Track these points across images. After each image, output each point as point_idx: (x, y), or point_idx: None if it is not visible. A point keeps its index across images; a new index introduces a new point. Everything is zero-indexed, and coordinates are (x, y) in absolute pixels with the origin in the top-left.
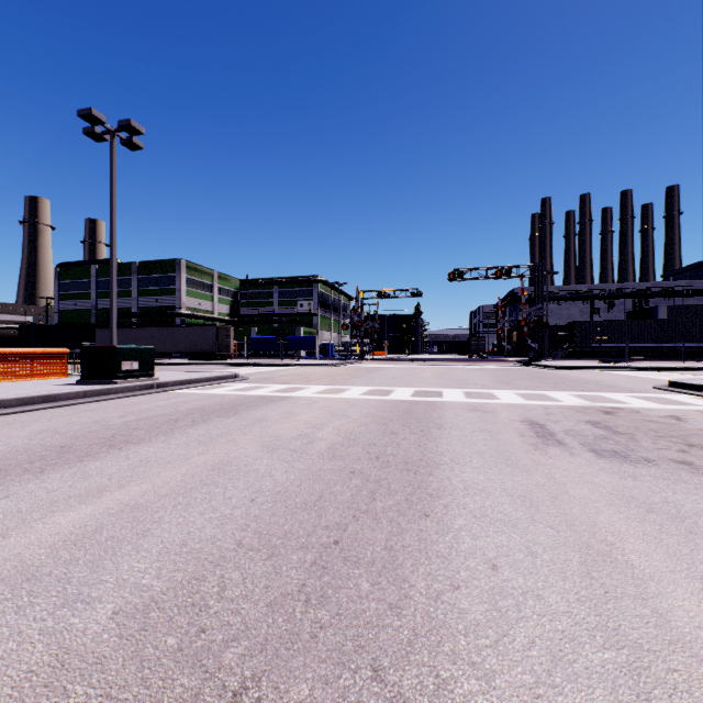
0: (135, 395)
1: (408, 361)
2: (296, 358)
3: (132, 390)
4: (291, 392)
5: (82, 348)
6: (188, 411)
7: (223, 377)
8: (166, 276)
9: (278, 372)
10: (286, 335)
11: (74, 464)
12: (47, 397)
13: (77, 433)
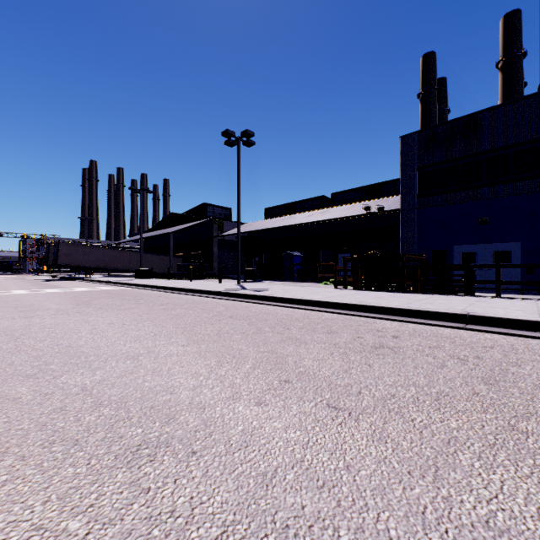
0: None
1: None
2: None
3: None
4: None
5: None
6: None
7: None
8: None
9: None
10: None
11: None
12: None
13: None
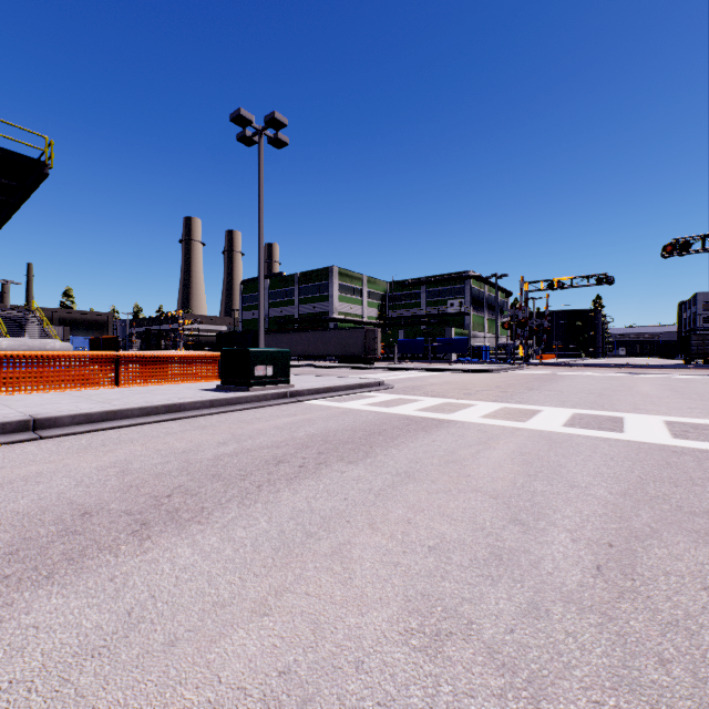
0: (264, 406)
1: (594, 367)
2: (446, 362)
3: (262, 399)
4: (449, 412)
5: (221, 351)
6: (305, 440)
7: (364, 384)
8: (321, 284)
9: (428, 379)
10: (434, 337)
11: (22, 590)
12: (172, 406)
13: (140, 475)
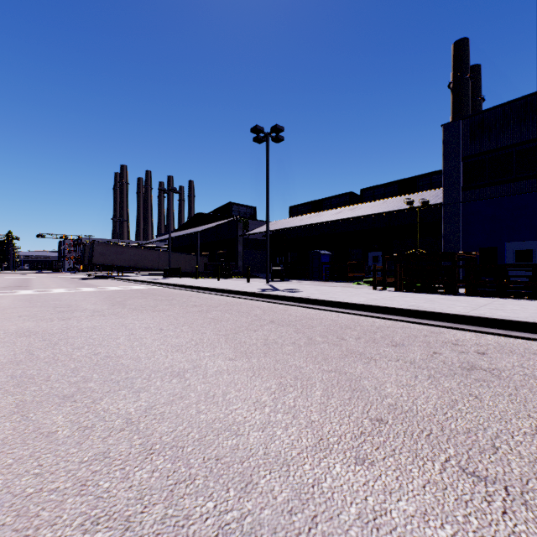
0: None
1: (12, 274)
2: None
3: None
4: None
5: None
6: None
7: None
8: None
9: None
10: None
11: None
12: None
13: None
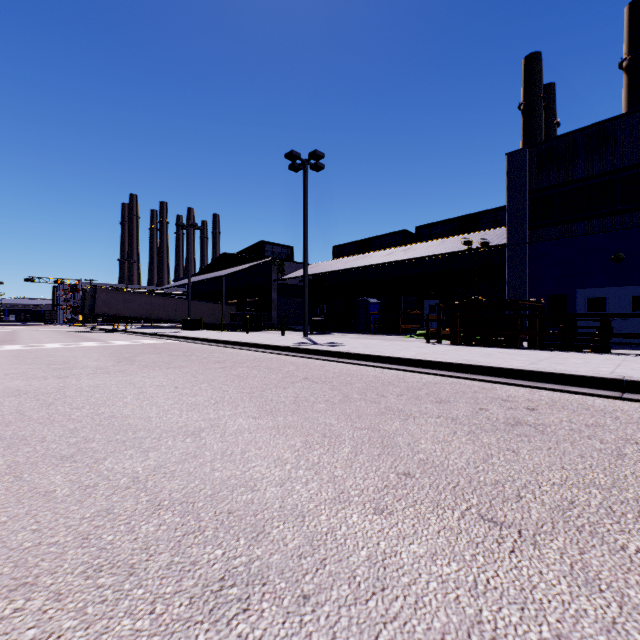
0: None
1: None
2: None
3: None
4: None
5: None
6: None
7: None
8: None
9: None
10: None
11: None
12: None
13: None
